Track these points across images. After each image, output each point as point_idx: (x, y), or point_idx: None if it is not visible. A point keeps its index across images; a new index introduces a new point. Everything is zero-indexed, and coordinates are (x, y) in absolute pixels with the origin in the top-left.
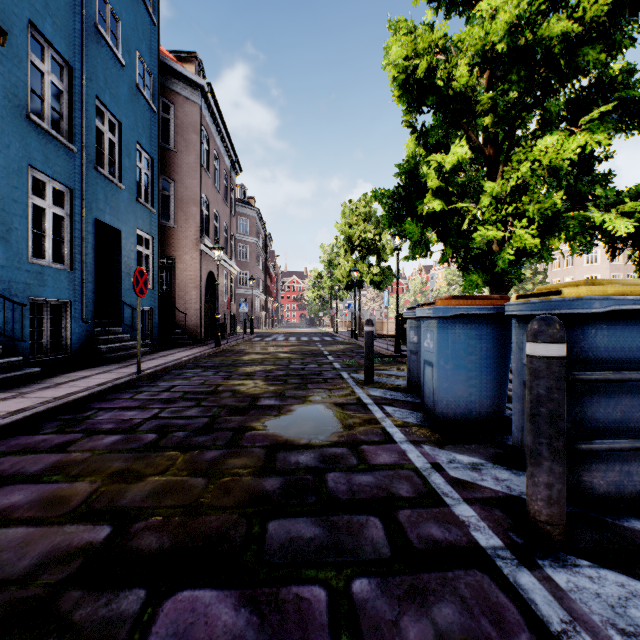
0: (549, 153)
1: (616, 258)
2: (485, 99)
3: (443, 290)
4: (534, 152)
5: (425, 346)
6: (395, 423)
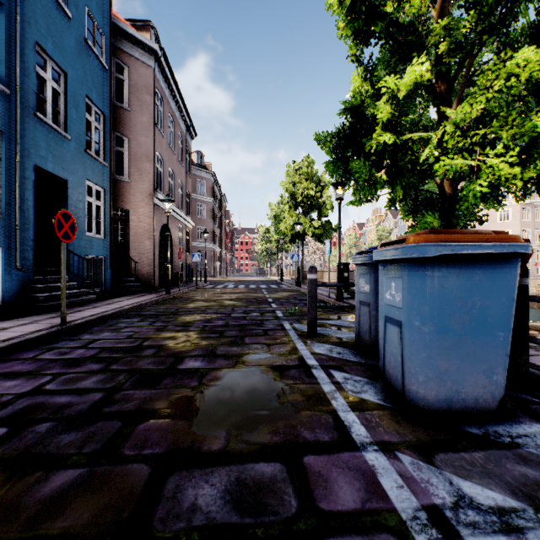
0: (531, 64)
1: (525, 216)
2: (438, 28)
3: (374, 244)
4: (507, 68)
5: (387, 298)
6: (349, 402)
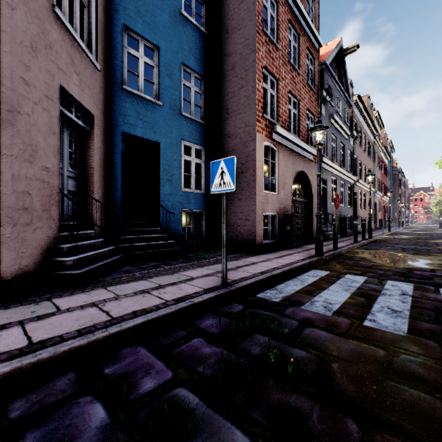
0: None
1: None
2: None
3: None
4: None
5: None
6: (439, 229)
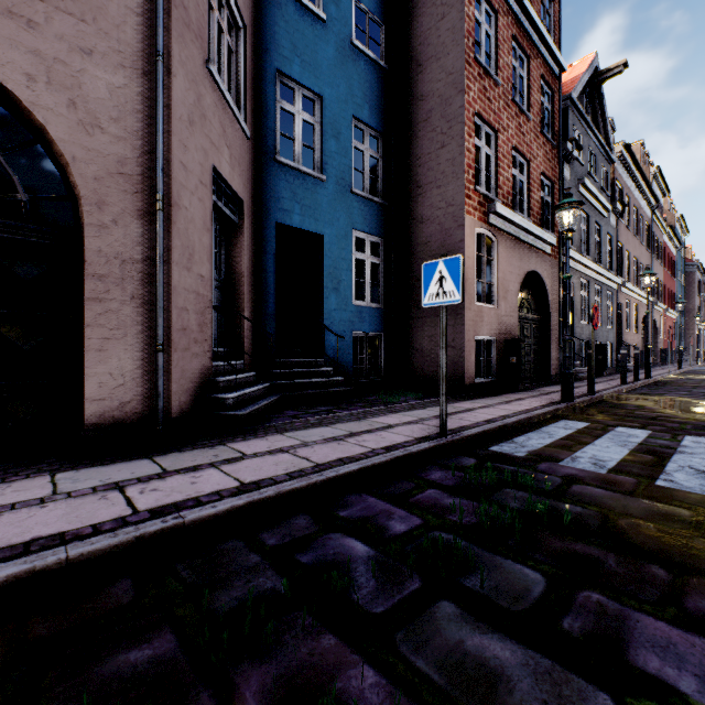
0: None
1: None
2: None
3: None
4: None
5: None
6: None
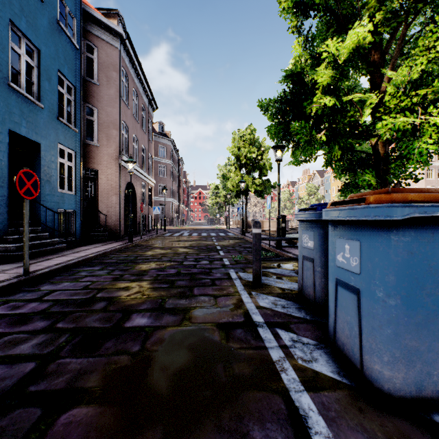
0: None
1: (430, 175)
2: (372, 1)
3: (305, 198)
4: None
5: (339, 261)
6: (301, 377)
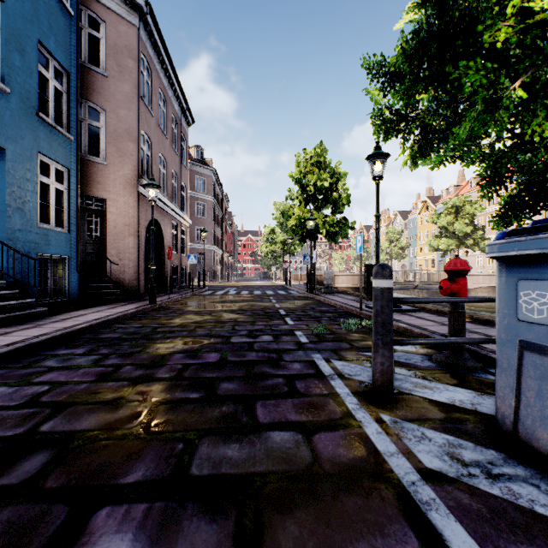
0: None
1: None
2: None
3: (385, 246)
4: None
5: None
6: None
